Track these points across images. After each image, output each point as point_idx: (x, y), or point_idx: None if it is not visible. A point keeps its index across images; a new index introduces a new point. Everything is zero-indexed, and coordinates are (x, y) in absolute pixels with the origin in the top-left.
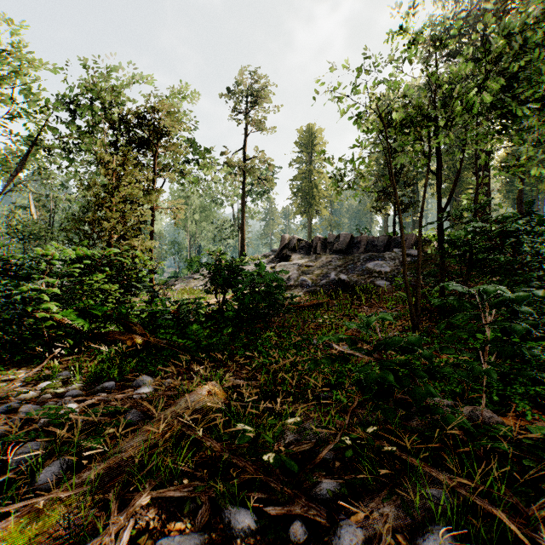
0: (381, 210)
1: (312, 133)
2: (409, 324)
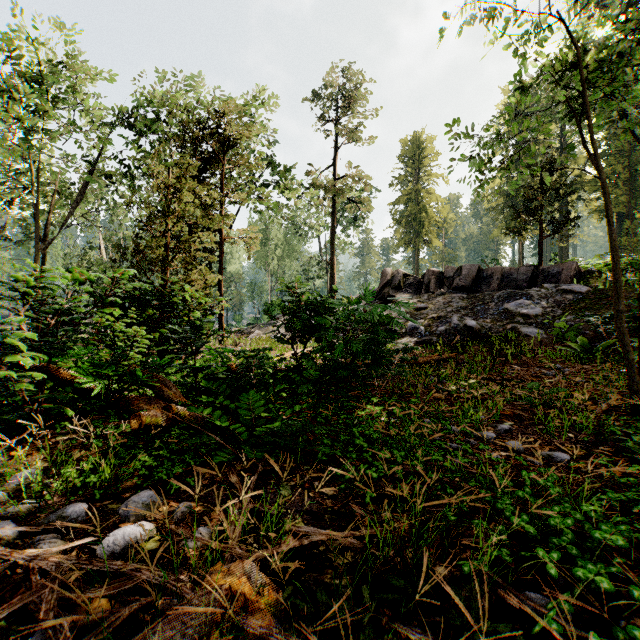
0: (520, 232)
1: (419, 143)
2: (618, 399)
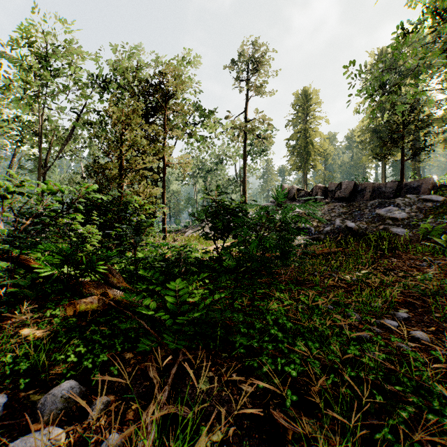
0: (386, 157)
1: (307, 95)
2: None
